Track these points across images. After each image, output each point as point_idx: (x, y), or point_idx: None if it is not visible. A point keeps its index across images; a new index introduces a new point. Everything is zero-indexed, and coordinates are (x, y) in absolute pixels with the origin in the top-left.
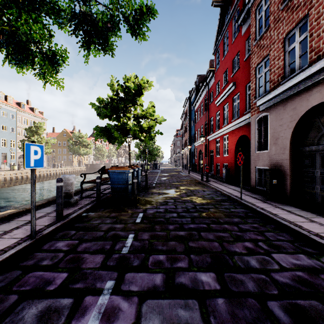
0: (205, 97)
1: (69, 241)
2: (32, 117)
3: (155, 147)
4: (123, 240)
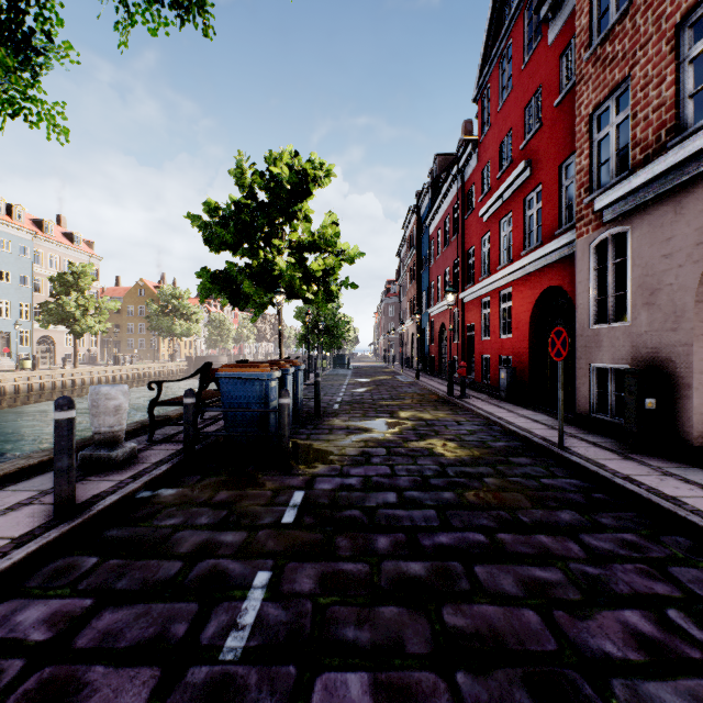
0: (454, 204)
1: (63, 602)
2: (68, 252)
3: (340, 318)
4: (234, 598)
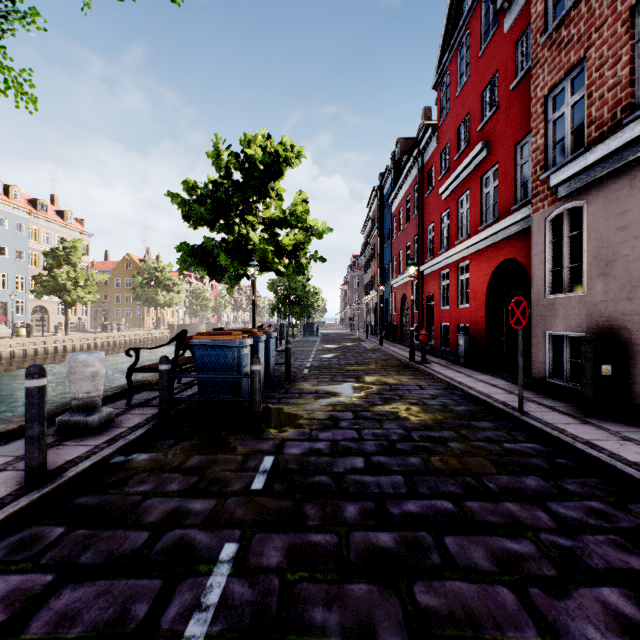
0: (415, 183)
1: (23, 578)
2: (60, 229)
3: (310, 289)
4: (199, 574)
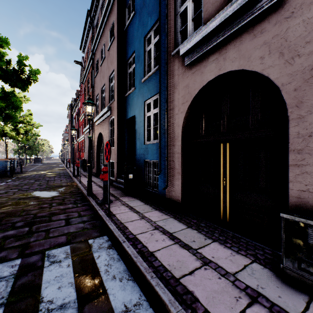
0: (77, 112)
1: None
2: None
3: (39, 142)
4: (7, 180)
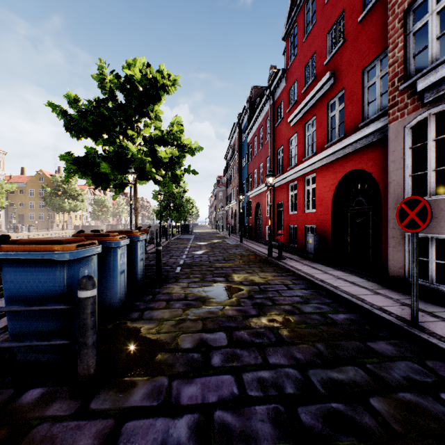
0: (267, 117)
1: None
2: None
3: (186, 199)
4: None
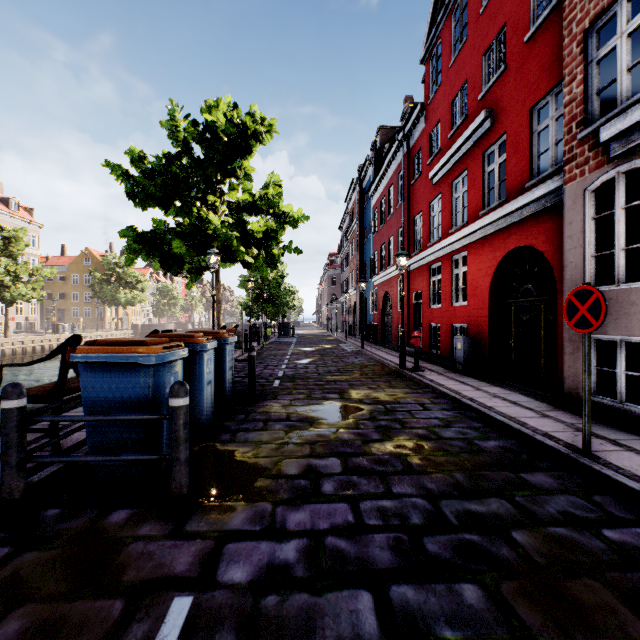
0: (399, 171)
1: None
2: (3, 218)
3: (285, 287)
4: None
